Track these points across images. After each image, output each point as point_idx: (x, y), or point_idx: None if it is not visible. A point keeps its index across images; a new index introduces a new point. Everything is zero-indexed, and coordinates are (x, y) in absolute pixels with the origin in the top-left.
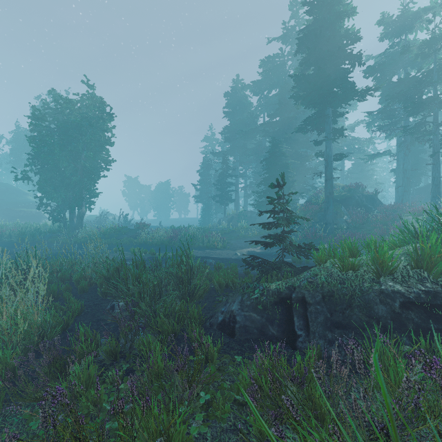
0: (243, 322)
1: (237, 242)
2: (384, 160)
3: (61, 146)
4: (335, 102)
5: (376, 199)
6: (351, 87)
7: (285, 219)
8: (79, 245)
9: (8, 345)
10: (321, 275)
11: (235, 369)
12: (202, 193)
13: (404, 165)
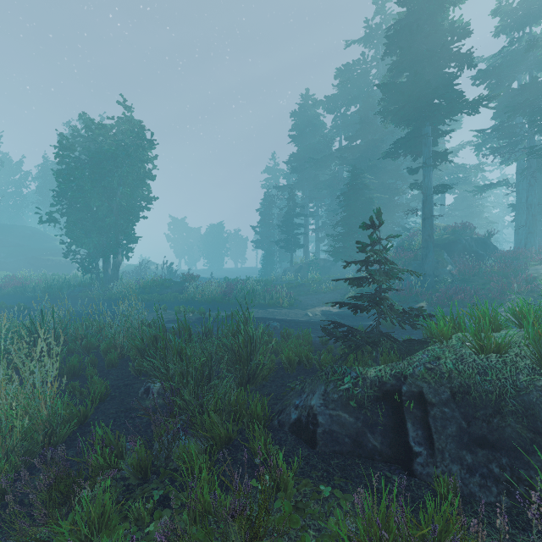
0: (328, 426)
1: (307, 298)
2: (496, 193)
3: (93, 181)
4: (436, 117)
5: (490, 244)
6: (458, 96)
7: (383, 273)
8: (113, 301)
9: (1, 450)
10: (446, 359)
11: (321, 507)
12: (263, 236)
13: (528, 198)
